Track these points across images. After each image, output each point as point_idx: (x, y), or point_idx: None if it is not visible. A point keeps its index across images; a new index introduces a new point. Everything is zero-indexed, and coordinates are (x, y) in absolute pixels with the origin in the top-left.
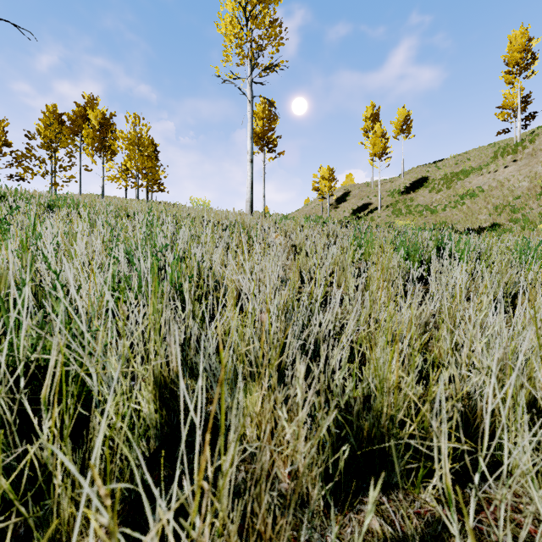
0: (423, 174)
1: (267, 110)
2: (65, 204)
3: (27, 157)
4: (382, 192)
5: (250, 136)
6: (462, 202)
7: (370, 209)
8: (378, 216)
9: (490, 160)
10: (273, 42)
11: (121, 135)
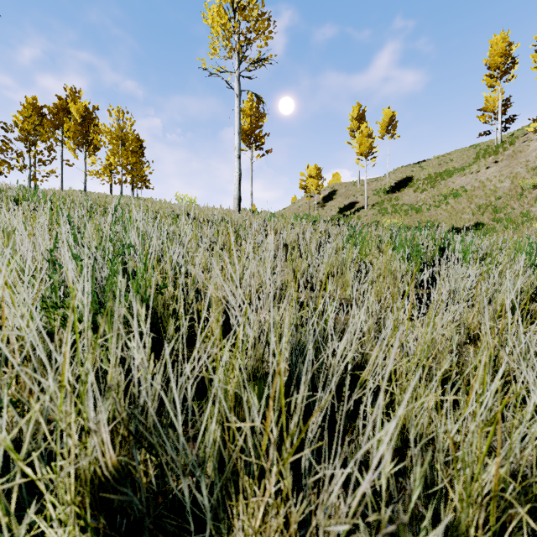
0: (407, 174)
1: (254, 107)
2: (35, 198)
3: (3, 149)
4: (368, 191)
5: (237, 131)
6: (446, 202)
7: (356, 208)
8: (364, 215)
9: (472, 161)
10: (261, 36)
11: (104, 129)
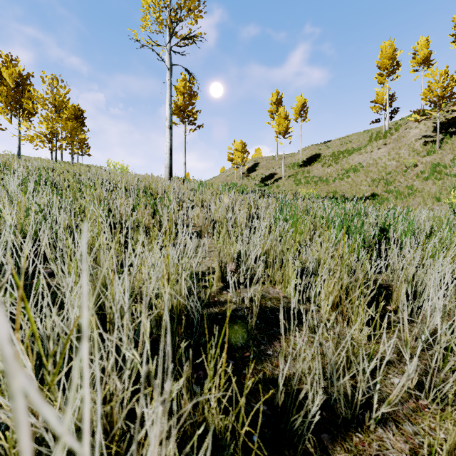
0: (316, 151)
1: (187, 86)
2: None
3: None
4: (284, 165)
5: (168, 103)
6: (348, 175)
7: (275, 178)
8: (282, 184)
9: (367, 143)
10: (191, 14)
11: (36, 95)
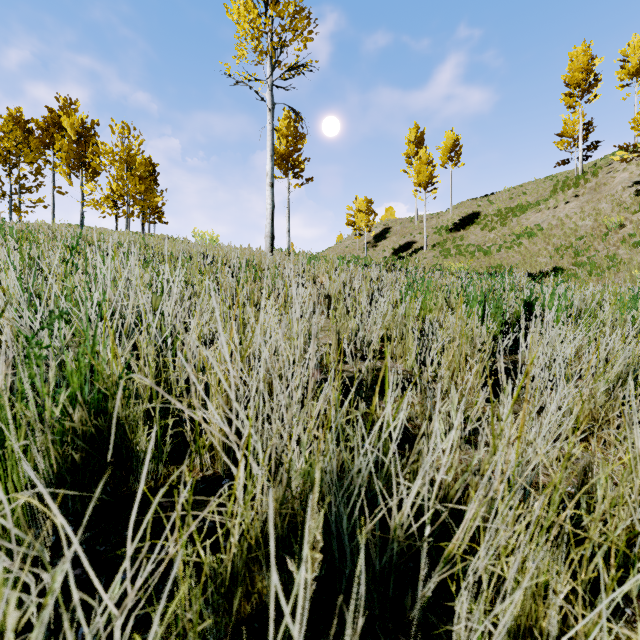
0: (473, 209)
1: (292, 126)
2: (1, 234)
3: None
4: (427, 229)
5: (270, 154)
6: (519, 242)
7: (414, 249)
8: (423, 257)
9: (549, 195)
10: (299, 36)
11: (104, 149)
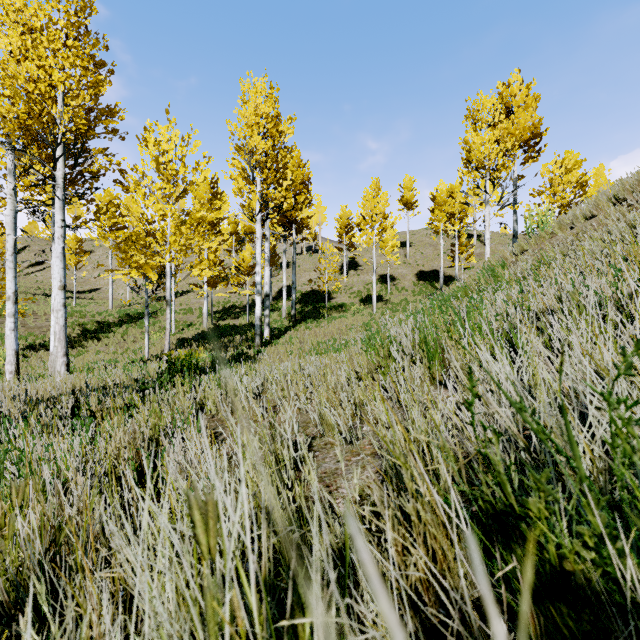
0: (90, 248)
1: None
2: None
3: None
4: None
5: None
6: (98, 274)
7: (46, 266)
8: (49, 273)
9: None
10: None
11: None
